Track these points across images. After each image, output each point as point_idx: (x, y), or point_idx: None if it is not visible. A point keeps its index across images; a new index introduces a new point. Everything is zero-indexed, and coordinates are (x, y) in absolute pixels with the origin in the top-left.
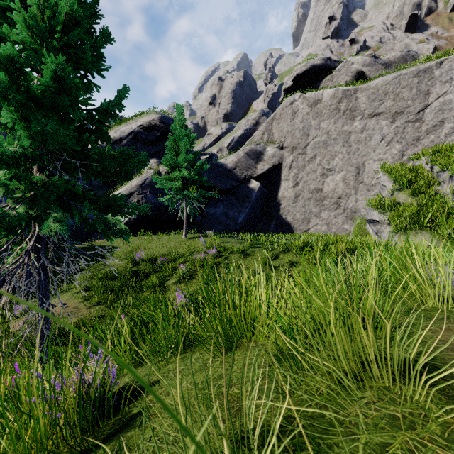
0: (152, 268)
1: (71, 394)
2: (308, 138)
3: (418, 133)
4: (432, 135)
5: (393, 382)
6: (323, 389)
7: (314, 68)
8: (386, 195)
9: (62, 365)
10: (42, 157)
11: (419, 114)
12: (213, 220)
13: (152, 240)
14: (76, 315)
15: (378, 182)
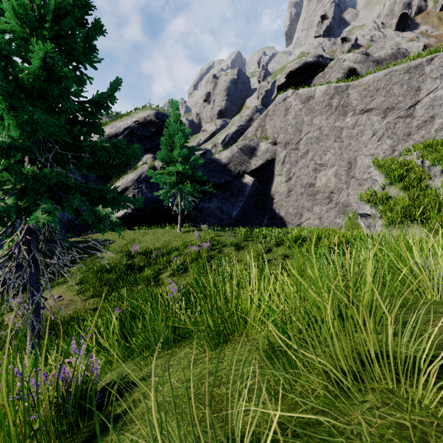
0: (147, 261)
1: (50, 392)
2: (300, 134)
3: (409, 128)
4: (422, 131)
5: (397, 384)
6: (320, 391)
7: (307, 65)
8: (377, 189)
9: (37, 363)
10: (32, 148)
11: (410, 110)
12: (208, 214)
13: (148, 233)
14: (71, 307)
15: (370, 177)
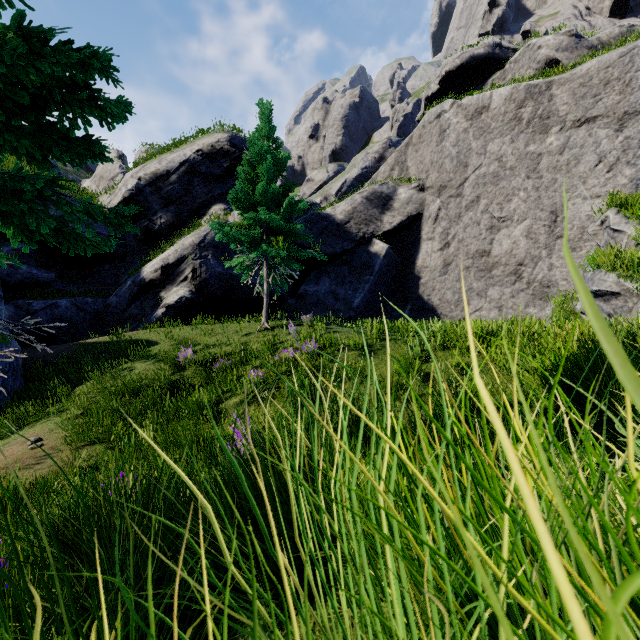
0: (205, 376)
1: None
2: (466, 170)
3: None
4: None
5: None
6: None
7: (474, 61)
8: (625, 247)
9: None
10: None
11: None
12: (315, 303)
13: (214, 330)
14: (47, 464)
15: (603, 228)
